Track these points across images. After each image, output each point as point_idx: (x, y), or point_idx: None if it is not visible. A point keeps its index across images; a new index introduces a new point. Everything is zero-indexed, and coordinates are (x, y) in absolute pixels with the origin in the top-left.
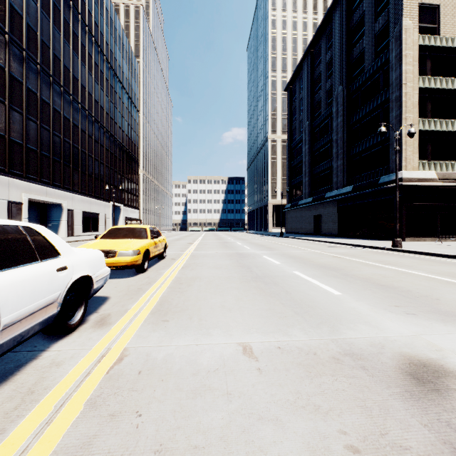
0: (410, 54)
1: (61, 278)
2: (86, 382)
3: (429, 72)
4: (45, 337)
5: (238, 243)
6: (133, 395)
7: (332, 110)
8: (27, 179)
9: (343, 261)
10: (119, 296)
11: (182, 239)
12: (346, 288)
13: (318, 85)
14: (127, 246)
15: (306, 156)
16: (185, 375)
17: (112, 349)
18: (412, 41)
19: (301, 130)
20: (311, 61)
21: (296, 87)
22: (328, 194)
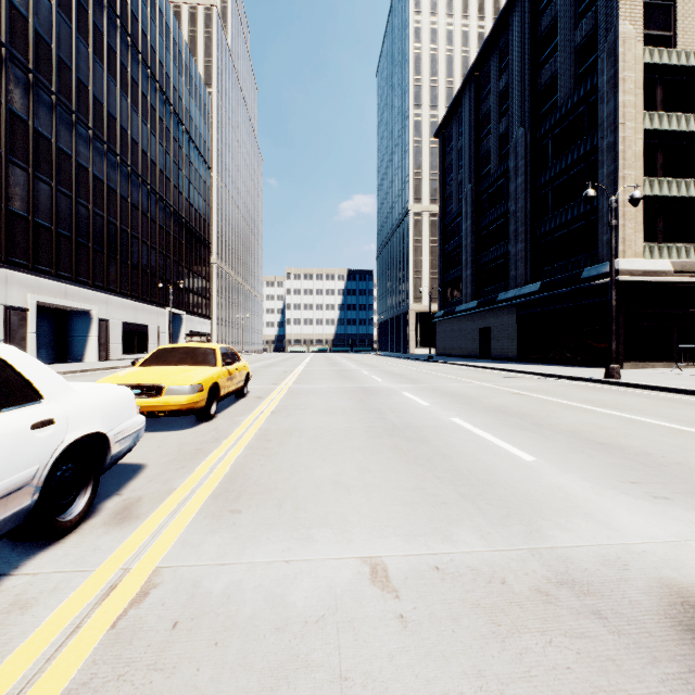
0: (631, 77)
1: (41, 440)
2: (68, 650)
3: (661, 105)
4: (17, 545)
5: (363, 371)
6: (154, 682)
7: (508, 165)
8: (35, 273)
9: (530, 400)
10: (162, 463)
11: (277, 364)
12: (542, 448)
13: (486, 128)
14: (182, 377)
15: (467, 237)
16: (261, 631)
17: (132, 571)
18: (633, 57)
19: (460, 196)
20: (475, 91)
21: (451, 131)
22: (502, 295)
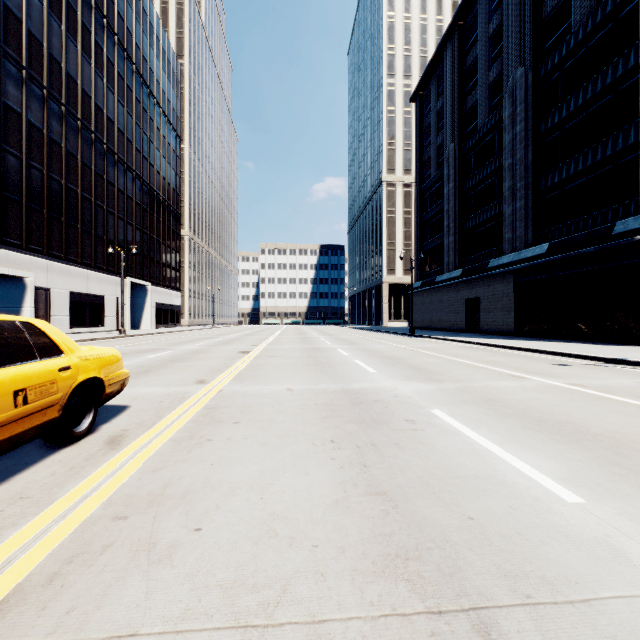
0: None
1: None
2: None
3: None
4: None
5: (341, 351)
6: None
7: (501, 115)
8: None
9: None
10: None
11: (238, 340)
12: None
13: (471, 80)
14: None
15: (449, 201)
16: None
17: None
18: None
19: (440, 159)
20: (458, 41)
21: (430, 92)
22: (495, 261)
